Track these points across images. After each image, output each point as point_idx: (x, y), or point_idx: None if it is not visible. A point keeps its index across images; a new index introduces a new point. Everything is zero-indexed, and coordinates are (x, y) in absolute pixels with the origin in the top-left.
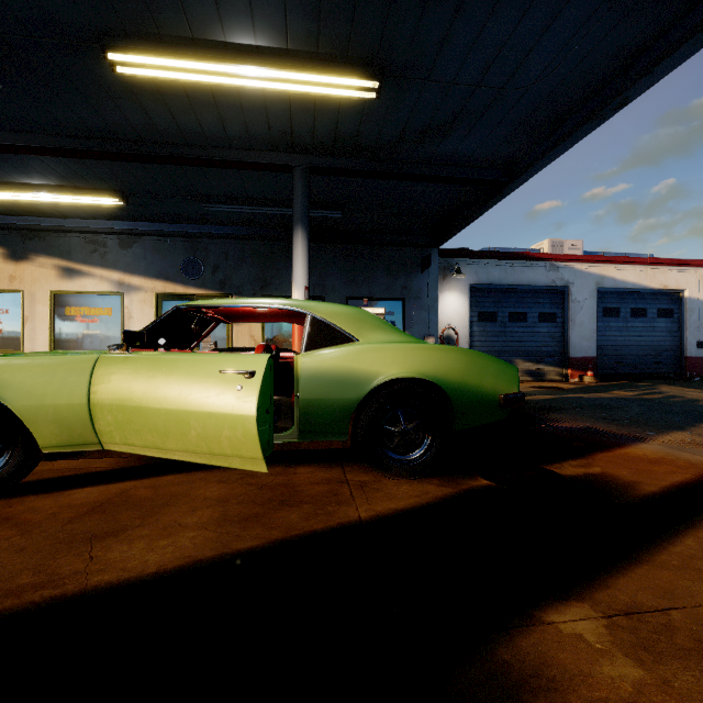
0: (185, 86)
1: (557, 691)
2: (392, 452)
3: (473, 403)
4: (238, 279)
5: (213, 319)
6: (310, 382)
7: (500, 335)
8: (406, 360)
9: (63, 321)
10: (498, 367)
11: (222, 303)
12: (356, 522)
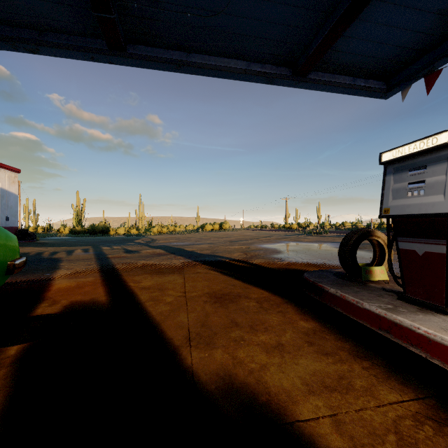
0: None
1: (231, 375)
2: None
3: None
4: None
5: None
6: None
7: None
8: None
9: None
10: (6, 235)
11: None
12: None
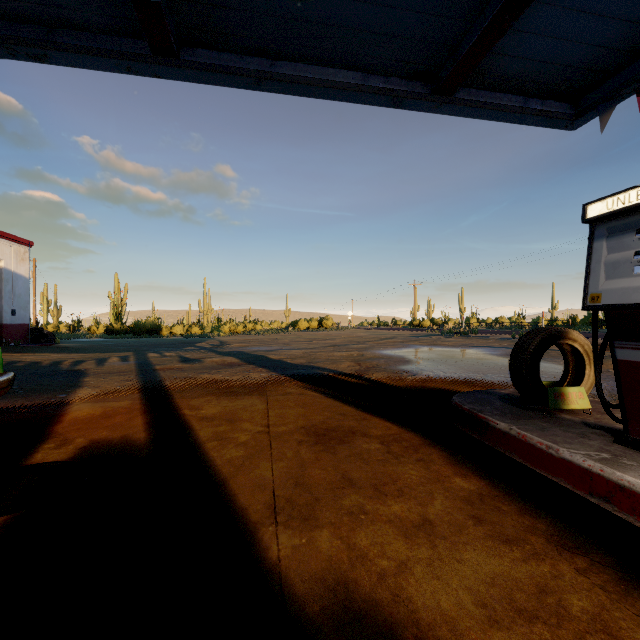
0: None
1: (347, 583)
2: None
3: None
4: None
5: None
6: None
7: None
8: None
9: None
10: None
11: None
12: None
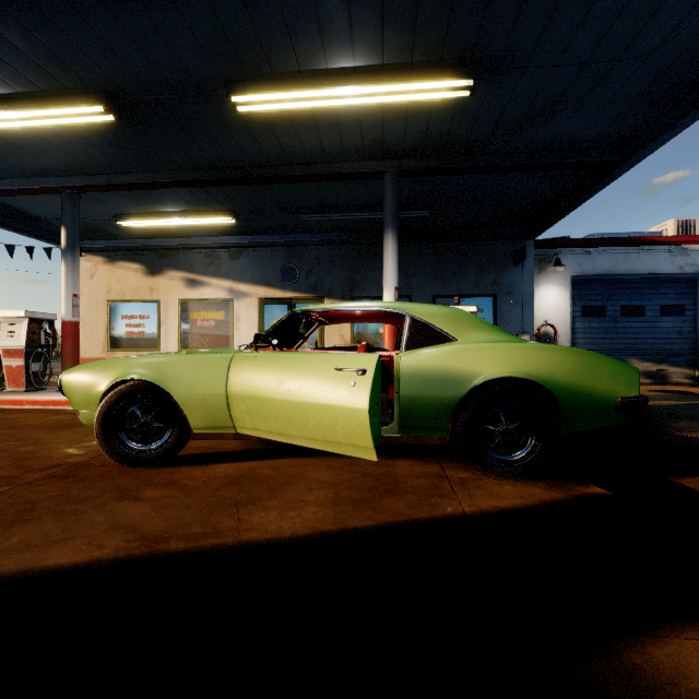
0: (290, 113)
1: None
2: (493, 451)
3: (584, 406)
4: (329, 282)
5: (316, 321)
6: (410, 380)
7: (609, 331)
8: (508, 360)
9: (187, 324)
10: (613, 368)
11: (329, 307)
12: (460, 515)
